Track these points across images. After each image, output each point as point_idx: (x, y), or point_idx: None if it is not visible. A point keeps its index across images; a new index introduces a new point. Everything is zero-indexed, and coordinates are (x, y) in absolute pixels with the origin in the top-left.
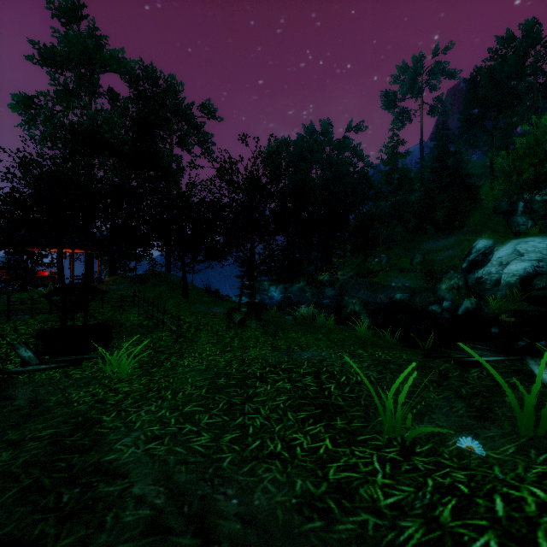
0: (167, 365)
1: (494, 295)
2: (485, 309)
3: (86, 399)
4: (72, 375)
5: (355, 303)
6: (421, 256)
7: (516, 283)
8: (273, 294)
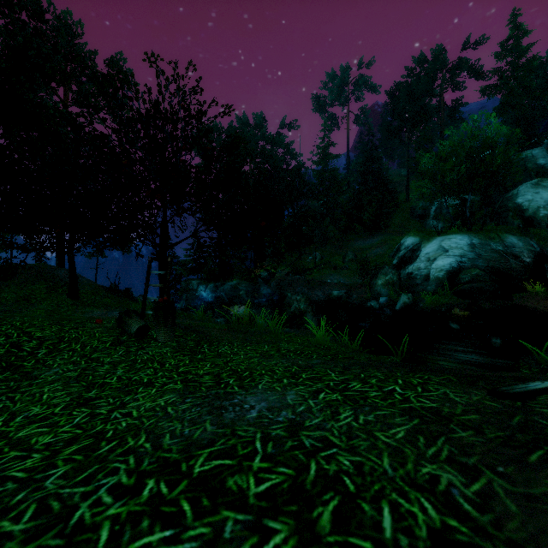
0: None
1: (425, 289)
2: (421, 304)
3: None
4: None
5: (300, 300)
6: (353, 254)
7: (444, 277)
8: (202, 293)
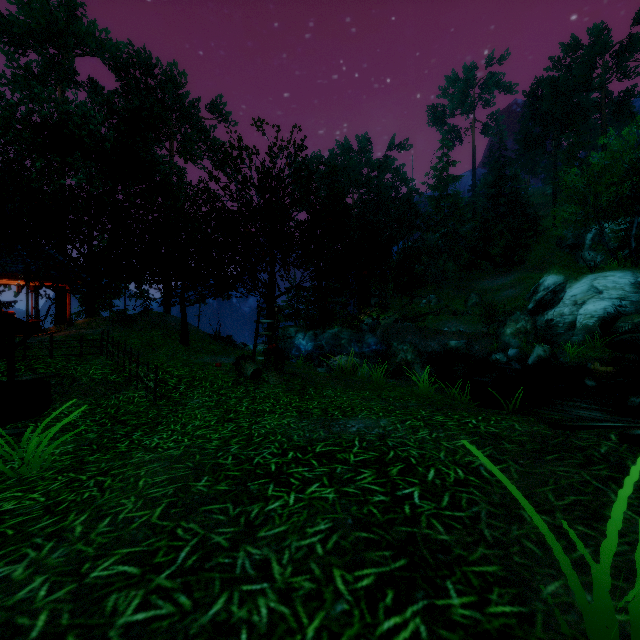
0: (122, 447)
1: (569, 340)
2: (561, 358)
3: None
4: None
5: (407, 351)
6: (477, 297)
7: (595, 326)
8: (301, 342)
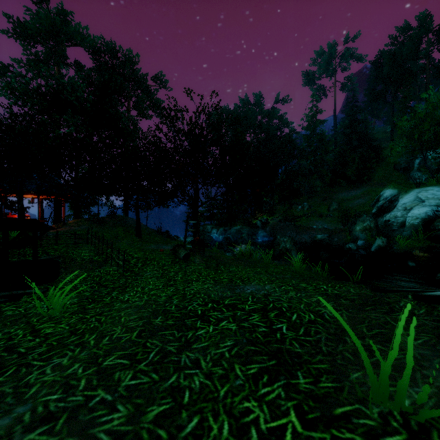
0: (107, 300)
1: (400, 235)
2: (394, 247)
3: None
4: (3, 312)
5: (286, 241)
6: (337, 204)
7: (419, 224)
8: (215, 235)
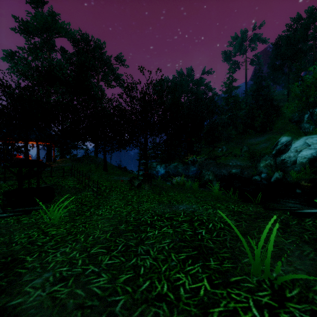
0: (87, 214)
1: (293, 170)
2: (288, 178)
3: (23, 240)
4: (21, 221)
5: (209, 174)
6: (247, 147)
7: (306, 162)
8: (159, 169)
